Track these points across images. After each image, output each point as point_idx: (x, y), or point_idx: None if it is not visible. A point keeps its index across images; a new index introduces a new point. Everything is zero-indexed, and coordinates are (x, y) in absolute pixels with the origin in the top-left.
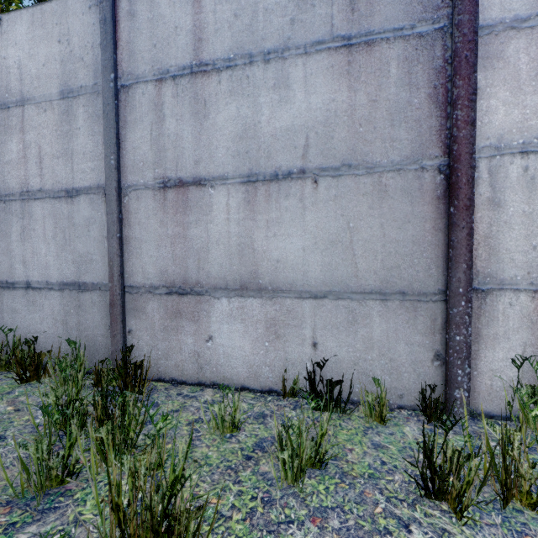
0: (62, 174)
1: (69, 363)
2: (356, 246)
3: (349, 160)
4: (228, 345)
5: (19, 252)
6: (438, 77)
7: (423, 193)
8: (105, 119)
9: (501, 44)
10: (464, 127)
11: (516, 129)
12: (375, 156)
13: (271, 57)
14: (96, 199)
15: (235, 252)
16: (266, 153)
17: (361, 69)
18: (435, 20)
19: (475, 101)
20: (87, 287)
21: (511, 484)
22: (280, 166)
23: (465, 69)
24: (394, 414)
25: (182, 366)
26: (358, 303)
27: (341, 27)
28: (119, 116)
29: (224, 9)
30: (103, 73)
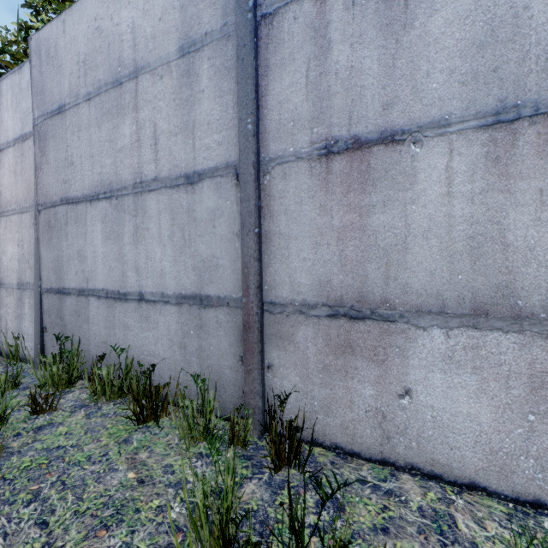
0: (181, 155)
1: (195, 407)
2: None
3: None
4: (442, 409)
5: (132, 257)
6: None
7: None
8: (239, 68)
9: None
10: None
11: None
12: None
13: None
14: (224, 183)
15: (463, 251)
16: (543, 62)
17: None
18: None
19: None
20: (211, 301)
21: None
22: None
23: None
24: None
25: (354, 428)
26: None
27: None
28: (258, 60)
29: None
30: (238, 3)
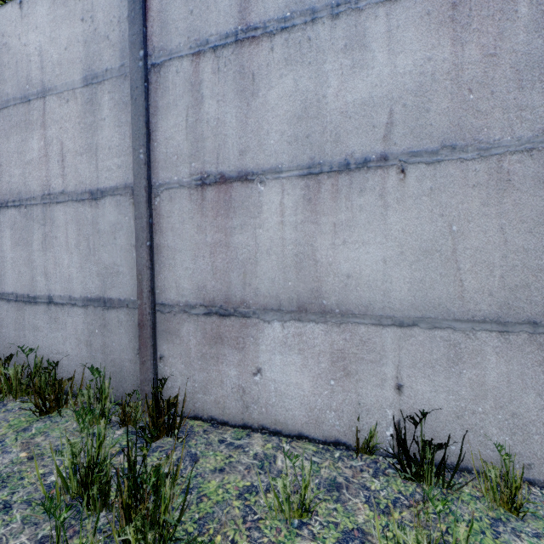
0: (86, 173)
1: (92, 395)
2: (461, 257)
3: (452, 139)
4: (281, 381)
5: (41, 263)
6: None
7: None
8: (133, 106)
9: None
10: None
11: None
12: (492, 133)
13: (342, 10)
14: (123, 201)
15: (291, 264)
16: (334, 136)
17: (471, 12)
18: None
19: None
20: (113, 303)
21: None
22: (352, 153)
23: None
24: (523, 493)
25: (224, 402)
26: (464, 335)
27: None
28: (149, 101)
29: None
30: (131, 51)
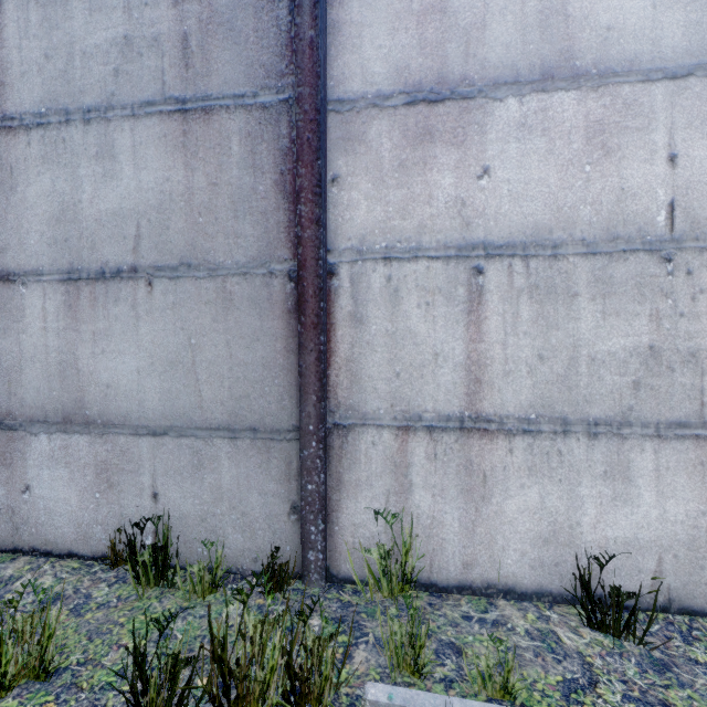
0: None
1: None
2: (199, 369)
3: (188, 258)
4: (50, 498)
5: None
6: (285, 161)
7: (272, 305)
8: None
9: (363, 125)
10: (309, 226)
11: (379, 229)
12: (218, 255)
13: (92, 117)
14: None
15: (55, 373)
16: (90, 243)
17: (198, 142)
18: (279, 89)
19: (319, 195)
20: None
21: (247, 689)
22: (107, 261)
23: (308, 154)
24: (240, 584)
25: None
26: (204, 442)
27: (174, 86)
28: None
29: (32, 46)
30: None
